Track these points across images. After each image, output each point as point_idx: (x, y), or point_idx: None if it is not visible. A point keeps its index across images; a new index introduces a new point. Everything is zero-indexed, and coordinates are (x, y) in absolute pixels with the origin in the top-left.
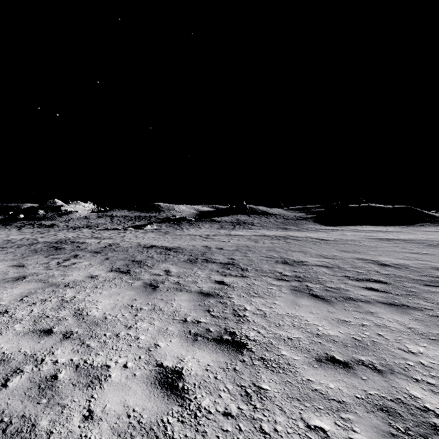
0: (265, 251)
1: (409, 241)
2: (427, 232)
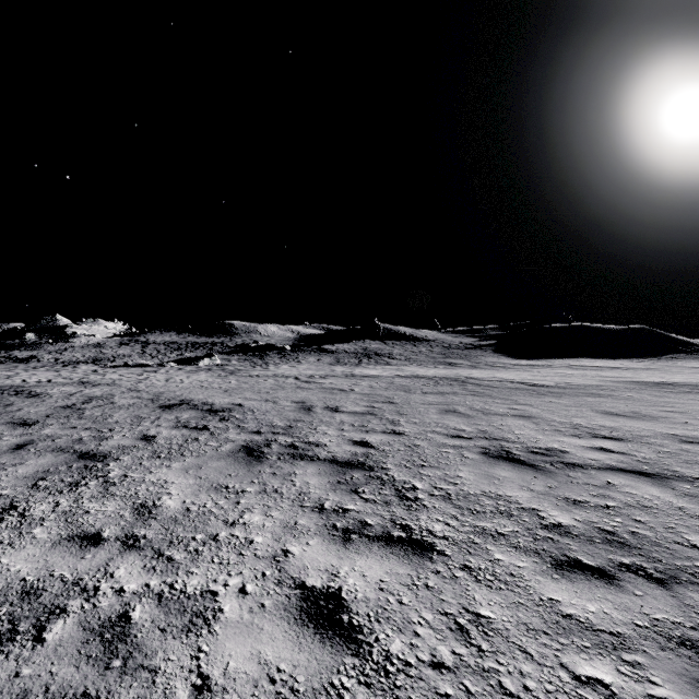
0: (436, 415)
1: None
2: (697, 369)
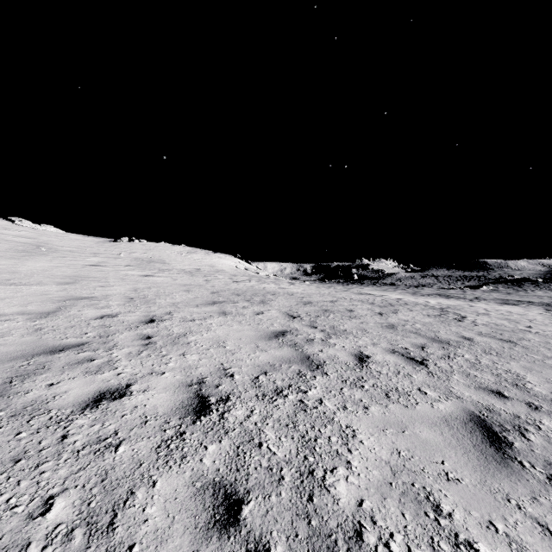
0: None
1: None
2: None
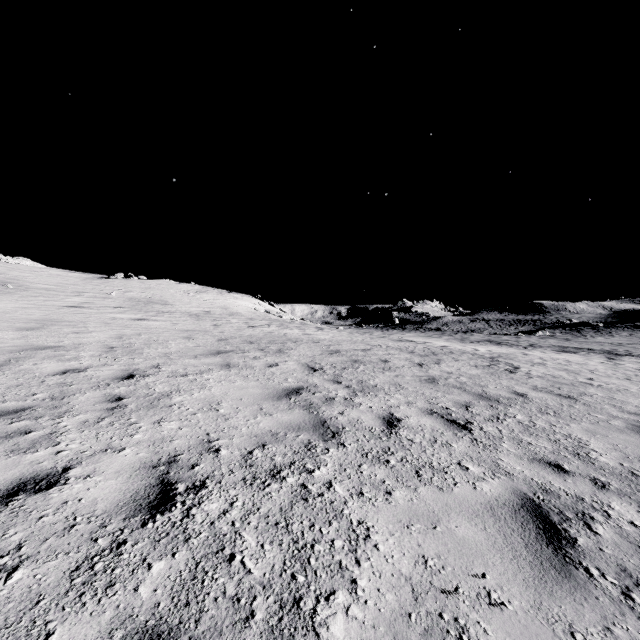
0: None
1: None
2: None
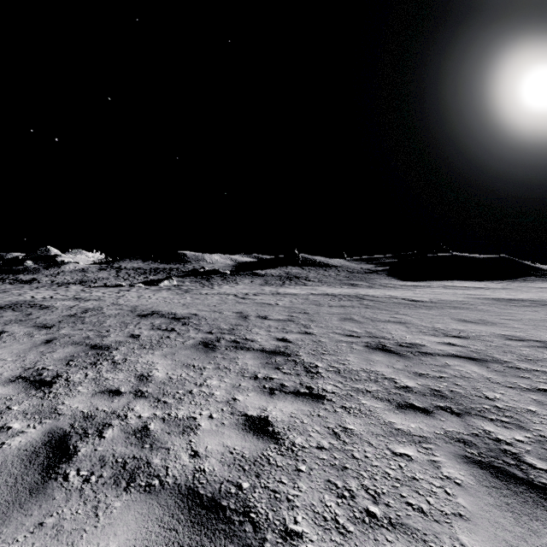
0: (337, 322)
1: (542, 303)
2: (542, 289)
